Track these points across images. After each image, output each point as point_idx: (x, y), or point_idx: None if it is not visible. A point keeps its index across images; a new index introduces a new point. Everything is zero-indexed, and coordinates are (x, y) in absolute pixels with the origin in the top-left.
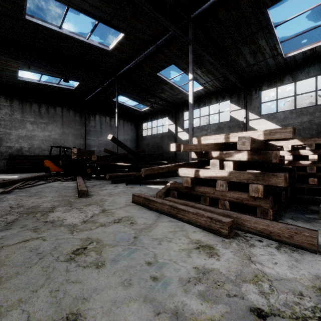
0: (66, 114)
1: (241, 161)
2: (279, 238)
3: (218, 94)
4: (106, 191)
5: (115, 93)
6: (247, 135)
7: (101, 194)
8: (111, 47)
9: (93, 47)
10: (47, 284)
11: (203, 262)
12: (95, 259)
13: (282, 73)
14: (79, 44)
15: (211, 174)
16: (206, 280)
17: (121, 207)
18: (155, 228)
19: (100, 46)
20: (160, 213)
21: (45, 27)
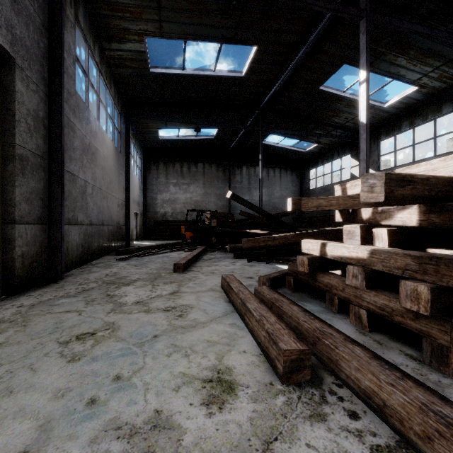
0: (208, 170)
1: (417, 227)
2: (402, 428)
3: None
4: (212, 268)
5: (263, 132)
6: (429, 169)
7: (202, 271)
8: (244, 71)
9: (222, 79)
10: (16, 361)
11: (182, 407)
12: (83, 350)
13: None
14: (206, 81)
15: (342, 253)
16: (142, 440)
17: (198, 292)
18: (196, 331)
19: (230, 74)
20: (235, 309)
21: (169, 75)
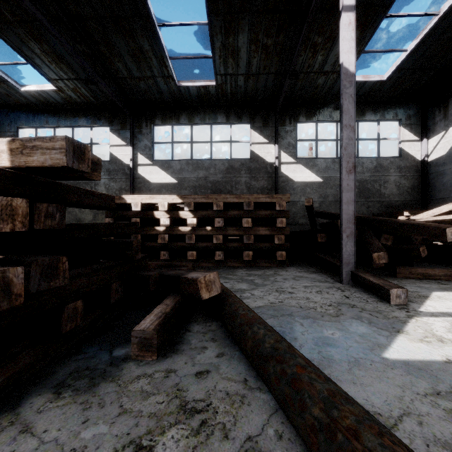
0: None
1: None
2: None
3: (91, 112)
4: None
5: None
6: None
7: None
8: None
9: None
10: None
11: None
12: None
13: (178, 108)
14: None
15: None
16: None
17: None
18: None
19: None
20: None
21: None
